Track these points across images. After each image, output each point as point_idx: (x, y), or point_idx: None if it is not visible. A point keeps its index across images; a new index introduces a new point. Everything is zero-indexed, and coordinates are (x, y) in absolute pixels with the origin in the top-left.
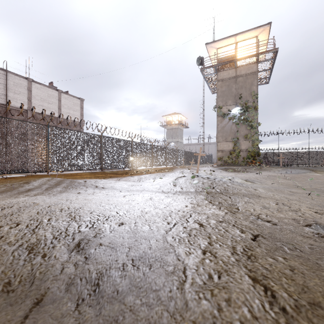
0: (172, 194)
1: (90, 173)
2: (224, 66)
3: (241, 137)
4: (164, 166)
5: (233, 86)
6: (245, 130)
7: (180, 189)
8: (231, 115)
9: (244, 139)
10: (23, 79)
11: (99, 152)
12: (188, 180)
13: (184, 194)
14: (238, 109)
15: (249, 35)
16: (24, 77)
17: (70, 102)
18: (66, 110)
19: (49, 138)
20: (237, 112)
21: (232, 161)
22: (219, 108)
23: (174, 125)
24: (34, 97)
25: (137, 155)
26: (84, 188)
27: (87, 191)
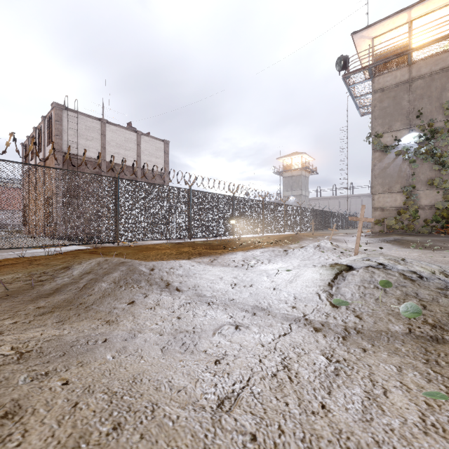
0: (341, 342)
1: (173, 244)
2: (386, 65)
3: (420, 185)
4: (281, 233)
5: (403, 97)
6: (429, 172)
7: (356, 320)
8: (400, 147)
9: (426, 187)
10: (96, 121)
11: (186, 214)
12: (369, 292)
13: (377, 345)
14: (414, 136)
15: (438, 2)
16: (97, 118)
17: (152, 146)
18: (147, 157)
19: (120, 195)
20: (412, 140)
21: (401, 225)
22: (377, 137)
23: (295, 170)
24: (109, 143)
25: (241, 216)
26: (145, 287)
27: (148, 297)
